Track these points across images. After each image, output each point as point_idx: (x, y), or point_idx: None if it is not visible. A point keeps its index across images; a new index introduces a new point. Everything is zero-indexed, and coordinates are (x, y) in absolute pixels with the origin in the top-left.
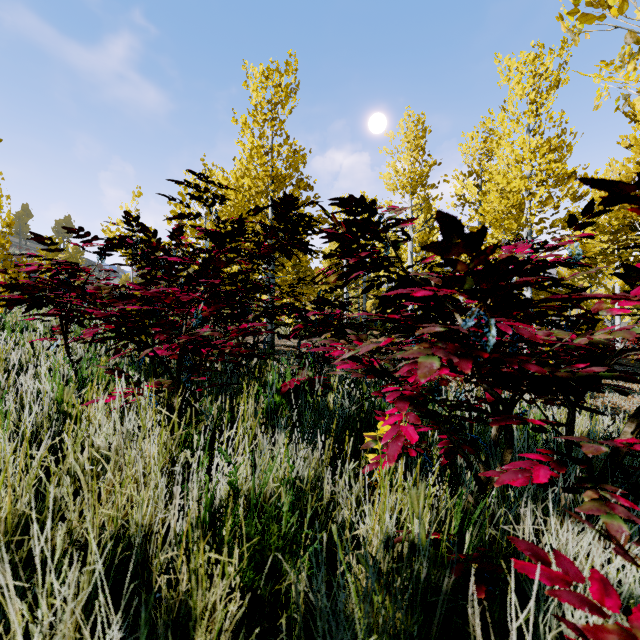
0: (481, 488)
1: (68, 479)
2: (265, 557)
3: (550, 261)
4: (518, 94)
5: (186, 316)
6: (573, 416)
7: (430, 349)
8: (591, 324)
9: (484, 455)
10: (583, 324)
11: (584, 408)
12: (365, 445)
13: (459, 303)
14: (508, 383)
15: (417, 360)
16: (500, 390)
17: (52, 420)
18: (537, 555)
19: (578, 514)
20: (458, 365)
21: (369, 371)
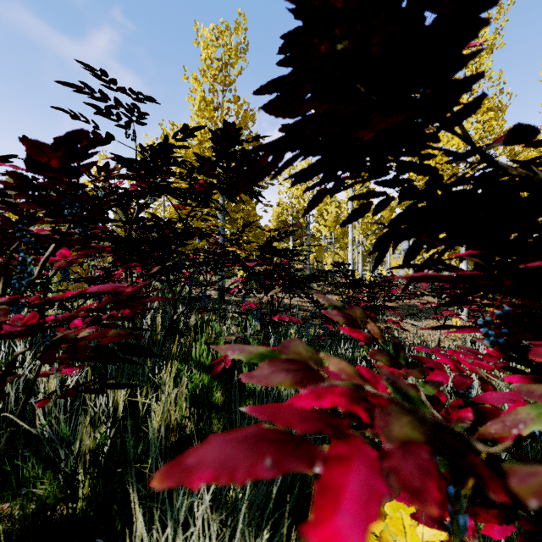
0: None
1: None
2: None
3: None
4: None
5: (3, 268)
6: None
7: None
8: None
9: None
10: None
11: None
12: None
13: None
14: None
15: None
16: None
17: None
18: None
19: None
20: None
21: None
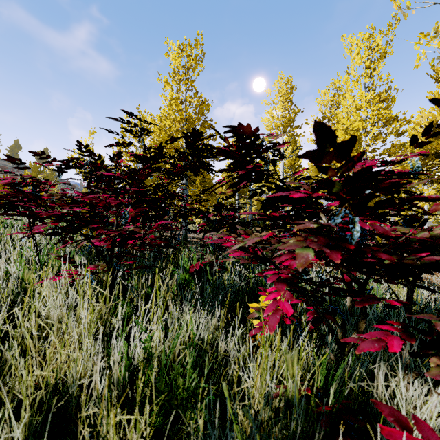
0: (341, 349)
1: (16, 344)
2: (172, 406)
3: (396, 172)
4: (357, 62)
5: (117, 216)
6: (411, 293)
7: (305, 242)
8: (422, 222)
9: (338, 319)
10: (416, 222)
11: (419, 286)
12: (251, 315)
13: (322, 206)
14: (367, 269)
15: (293, 250)
16: (355, 273)
17: (15, 294)
18: (400, 421)
19: (418, 371)
20: (329, 255)
21: (254, 258)
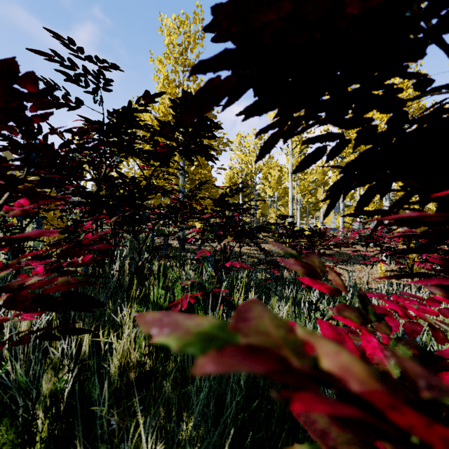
0: None
1: None
2: None
3: None
4: None
5: None
6: None
7: None
8: None
9: None
10: None
11: None
12: None
13: None
14: None
15: None
16: None
17: None
18: None
19: None
20: None
21: None
